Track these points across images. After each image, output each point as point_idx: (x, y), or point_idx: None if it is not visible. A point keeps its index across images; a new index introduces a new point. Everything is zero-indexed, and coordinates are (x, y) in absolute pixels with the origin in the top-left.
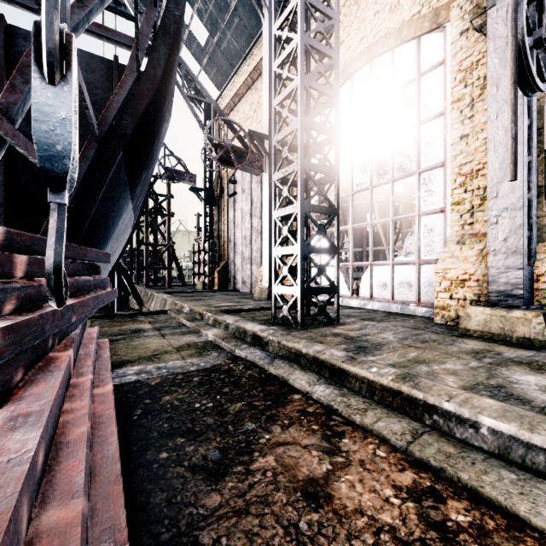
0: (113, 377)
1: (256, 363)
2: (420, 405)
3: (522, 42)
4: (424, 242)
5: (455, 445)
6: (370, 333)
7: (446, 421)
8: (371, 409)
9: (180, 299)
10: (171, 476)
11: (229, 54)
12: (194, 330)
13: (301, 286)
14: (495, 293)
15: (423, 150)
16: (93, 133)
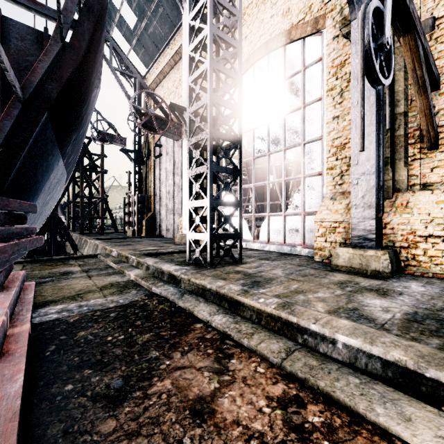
0: (35, 316)
1: (168, 298)
2: (294, 327)
3: (368, 45)
4: (307, 198)
5: (317, 359)
6: (265, 270)
7: (313, 339)
8: (257, 332)
9: (109, 245)
10: (73, 407)
11: (154, 38)
12: (119, 271)
13: (210, 232)
14: (356, 237)
15: (307, 126)
16: (16, 94)
